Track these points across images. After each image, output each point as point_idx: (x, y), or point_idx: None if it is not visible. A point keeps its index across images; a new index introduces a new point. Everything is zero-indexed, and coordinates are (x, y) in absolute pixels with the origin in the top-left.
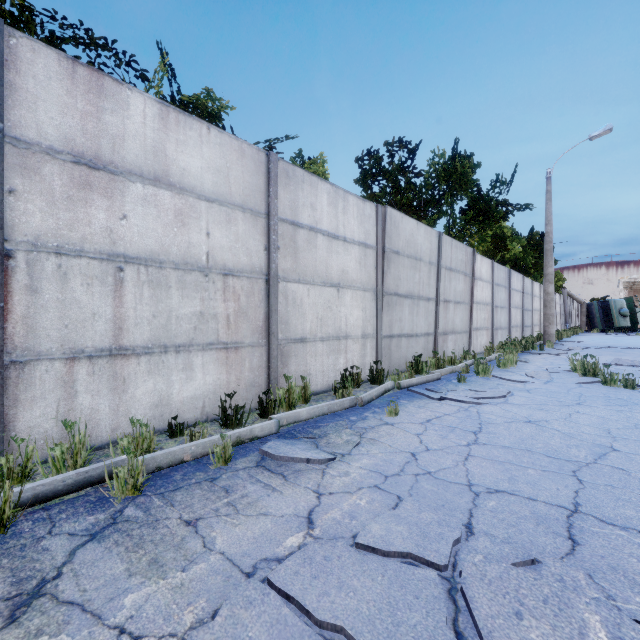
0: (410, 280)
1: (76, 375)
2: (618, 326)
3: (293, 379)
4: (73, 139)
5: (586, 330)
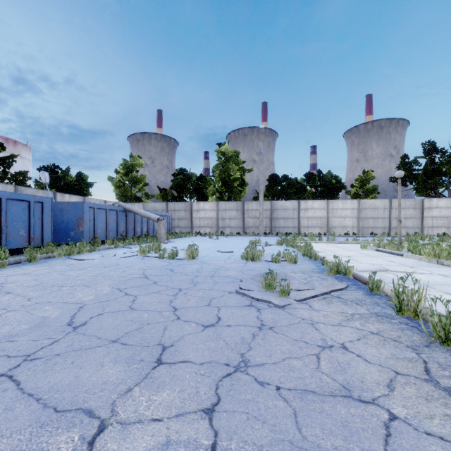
0: (372, 214)
1: (304, 229)
2: None
3: (332, 233)
4: (304, 207)
5: None
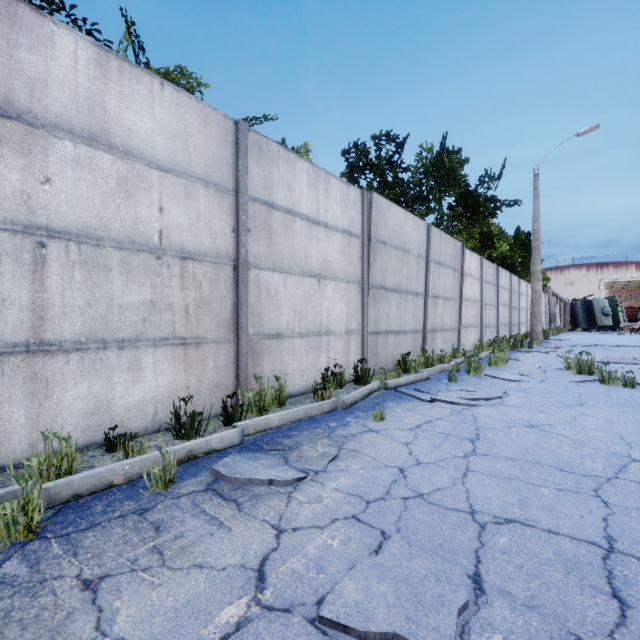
0: (398, 273)
1: None
2: (601, 325)
3: (267, 380)
4: None
5: (570, 329)
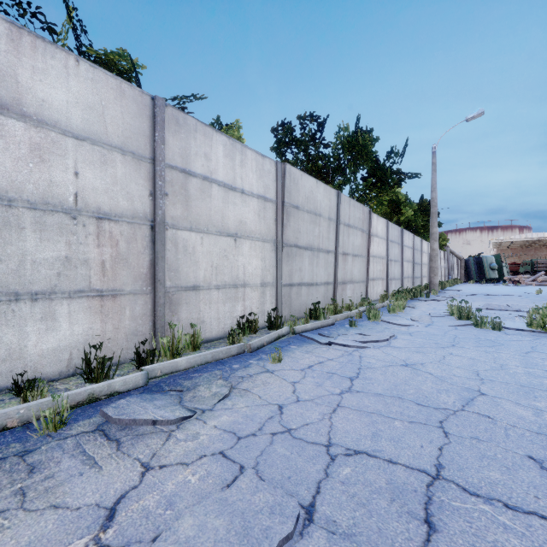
0: (310, 233)
1: None
2: (489, 278)
3: (184, 327)
4: None
5: (464, 281)
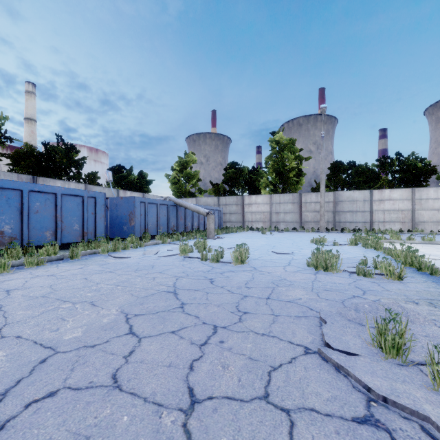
0: None
1: (379, 224)
2: None
3: (420, 229)
4: (379, 198)
5: None
